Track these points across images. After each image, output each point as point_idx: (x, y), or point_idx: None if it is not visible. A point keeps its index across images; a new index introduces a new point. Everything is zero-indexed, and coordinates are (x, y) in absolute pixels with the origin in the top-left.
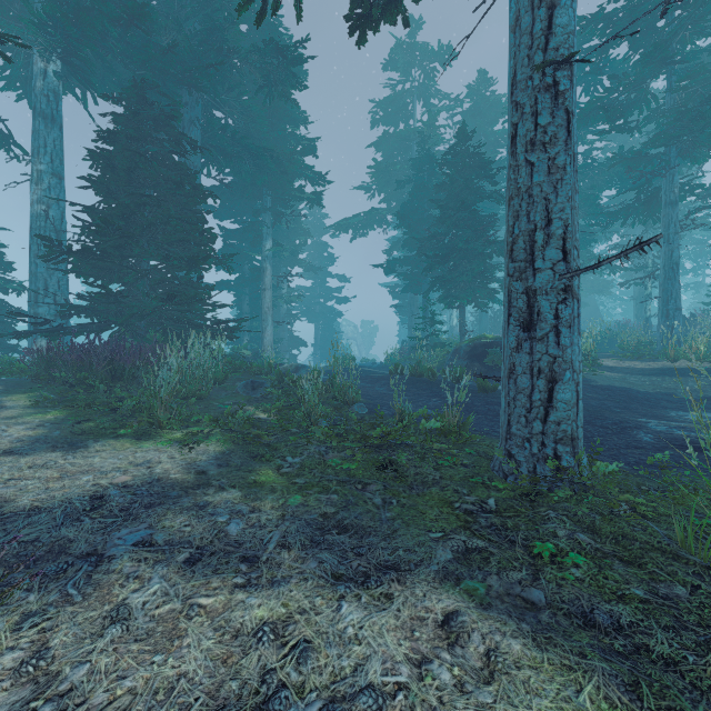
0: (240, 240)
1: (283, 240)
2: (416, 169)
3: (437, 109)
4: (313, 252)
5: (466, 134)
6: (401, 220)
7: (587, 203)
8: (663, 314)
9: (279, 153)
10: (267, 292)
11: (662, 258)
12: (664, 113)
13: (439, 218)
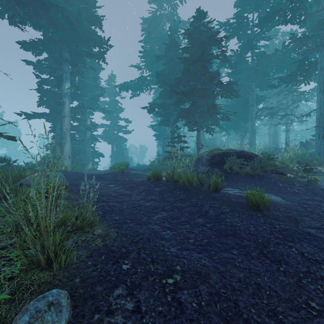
0: (52, 86)
1: (87, 92)
2: (167, 50)
3: (178, 25)
4: (111, 105)
5: (202, 12)
6: (158, 77)
7: (264, 75)
8: (320, 137)
9: (68, 12)
10: (65, 118)
11: (318, 102)
12: (321, 11)
13: (184, 68)
